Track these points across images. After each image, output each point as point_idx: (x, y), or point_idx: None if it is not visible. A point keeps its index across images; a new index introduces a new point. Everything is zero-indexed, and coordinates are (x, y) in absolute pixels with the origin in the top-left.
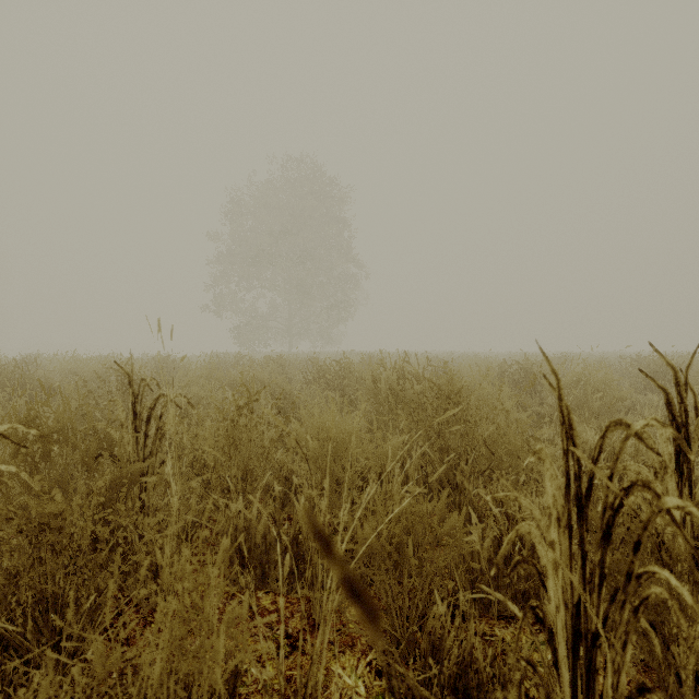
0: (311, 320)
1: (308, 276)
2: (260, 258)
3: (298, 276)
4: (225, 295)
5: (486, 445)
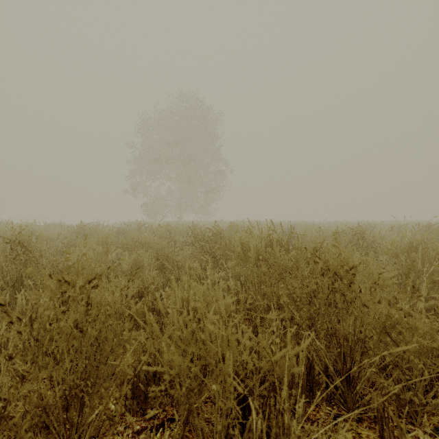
0: (195, 200)
1: (192, 171)
2: (160, 159)
3: (186, 171)
4: (138, 184)
5: (388, 334)
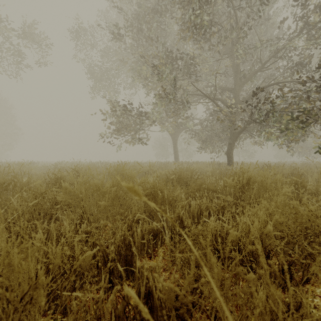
0: None
1: None
2: None
3: None
4: None
5: None
